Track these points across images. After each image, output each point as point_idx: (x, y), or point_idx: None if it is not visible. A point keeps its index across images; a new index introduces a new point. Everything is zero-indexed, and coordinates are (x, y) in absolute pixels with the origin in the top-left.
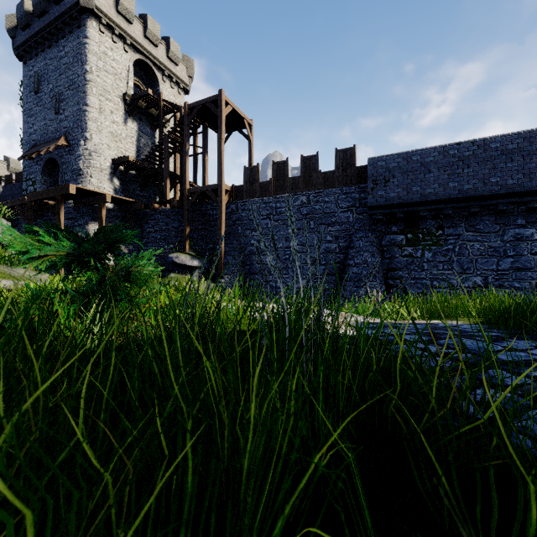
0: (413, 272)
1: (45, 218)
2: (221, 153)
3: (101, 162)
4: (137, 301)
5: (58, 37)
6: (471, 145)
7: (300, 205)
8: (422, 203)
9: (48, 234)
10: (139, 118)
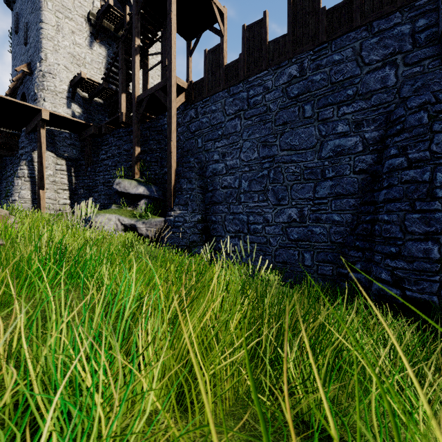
0: None
1: (16, 155)
2: (170, 32)
3: (55, 84)
4: None
5: None
6: None
7: (287, 82)
8: None
9: None
10: (108, 43)
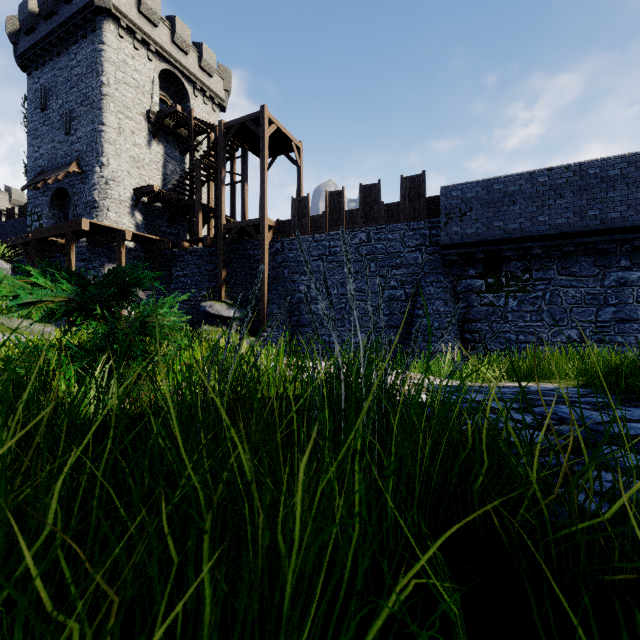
0: (494, 324)
1: (53, 260)
2: (263, 182)
3: (120, 192)
4: (156, 359)
5: (68, 43)
6: (564, 171)
7: (359, 243)
8: (505, 241)
9: (44, 275)
10: (166, 140)
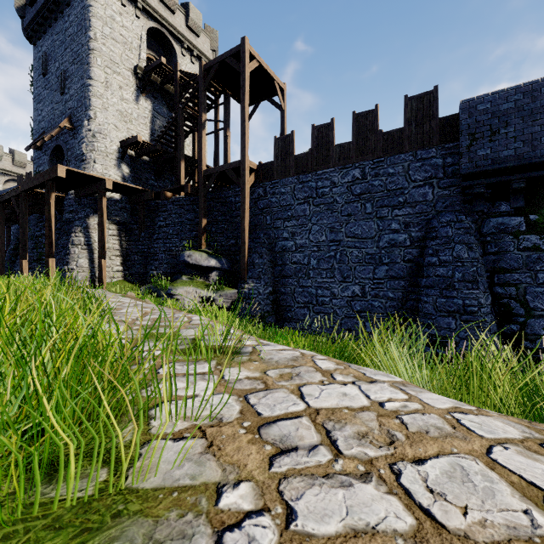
0: (540, 274)
1: None
2: (244, 120)
3: (106, 145)
4: None
5: (63, 6)
6: None
7: (351, 181)
8: None
9: None
10: (154, 96)
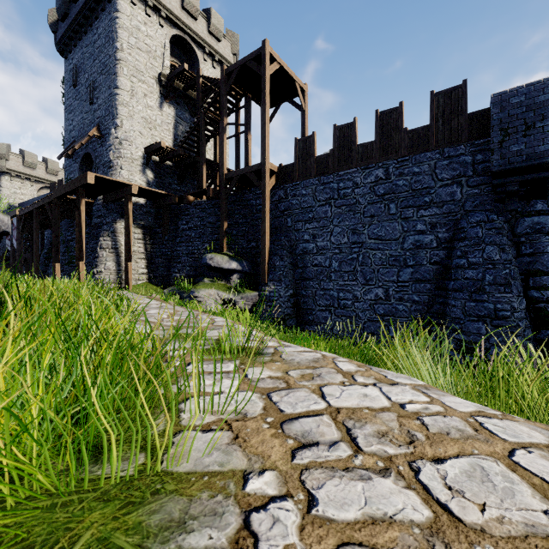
0: None
1: None
2: (264, 123)
3: (132, 151)
4: None
5: (92, 20)
6: None
7: (374, 181)
8: None
9: None
10: (176, 102)
